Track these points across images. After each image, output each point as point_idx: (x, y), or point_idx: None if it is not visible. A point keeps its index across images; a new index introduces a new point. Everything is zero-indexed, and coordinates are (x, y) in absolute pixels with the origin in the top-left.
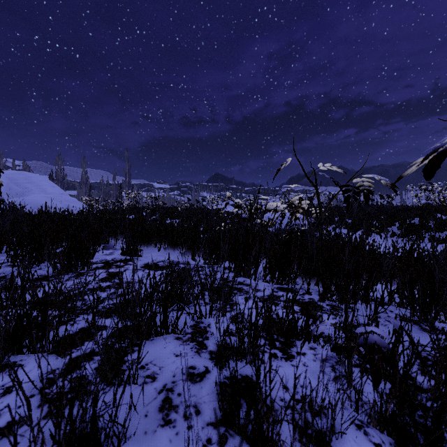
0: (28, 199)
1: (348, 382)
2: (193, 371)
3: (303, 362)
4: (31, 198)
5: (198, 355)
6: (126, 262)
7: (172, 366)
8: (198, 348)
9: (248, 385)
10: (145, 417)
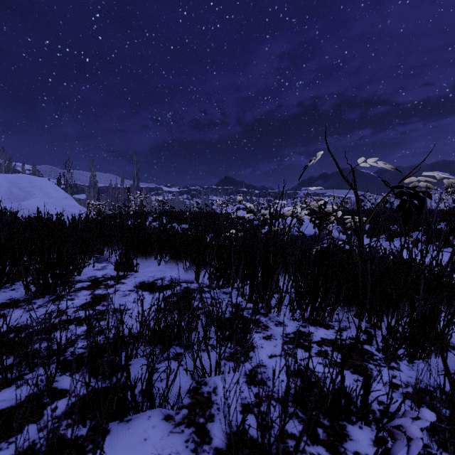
0: (25, 204)
1: None
2: None
3: None
4: (28, 203)
5: None
6: (118, 280)
7: None
8: (196, 442)
9: None
10: None
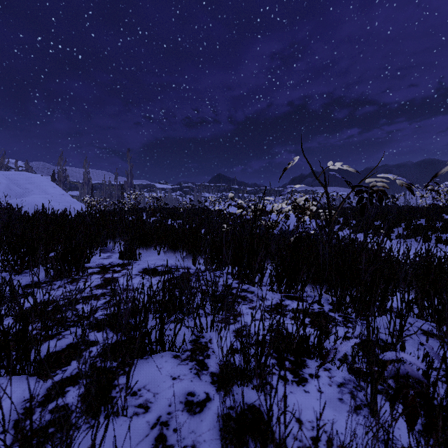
0: (27, 200)
1: (378, 424)
2: (192, 398)
3: (317, 387)
4: (30, 199)
5: (197, 377)
6: (124, 267)
7: (168, 392)
8: (197, 369)
9: (255, 418)
10: None
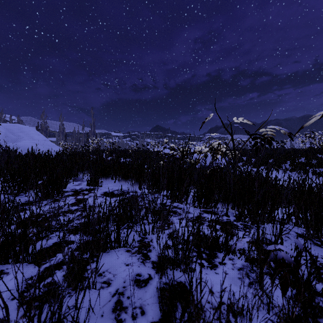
0: (20, 144)
1: (262, 290)
2: (139, 277)
3: (224, 271)
4: (22, 143)
5: (143, 264)
6: (90, 191)
7: (123, 273)
8: (143, 259)
9: (182, 290)
10: (101, 317)
